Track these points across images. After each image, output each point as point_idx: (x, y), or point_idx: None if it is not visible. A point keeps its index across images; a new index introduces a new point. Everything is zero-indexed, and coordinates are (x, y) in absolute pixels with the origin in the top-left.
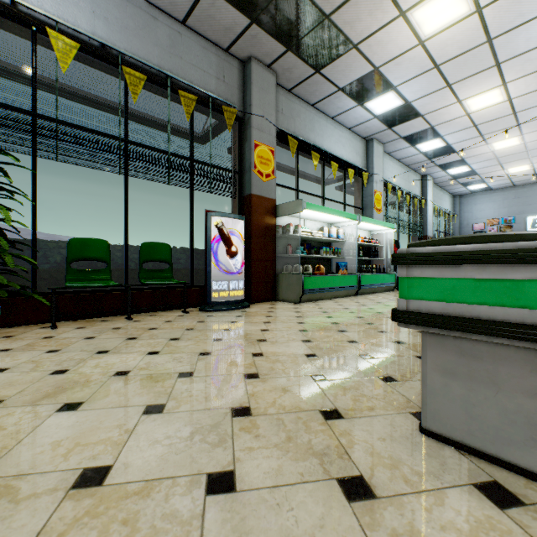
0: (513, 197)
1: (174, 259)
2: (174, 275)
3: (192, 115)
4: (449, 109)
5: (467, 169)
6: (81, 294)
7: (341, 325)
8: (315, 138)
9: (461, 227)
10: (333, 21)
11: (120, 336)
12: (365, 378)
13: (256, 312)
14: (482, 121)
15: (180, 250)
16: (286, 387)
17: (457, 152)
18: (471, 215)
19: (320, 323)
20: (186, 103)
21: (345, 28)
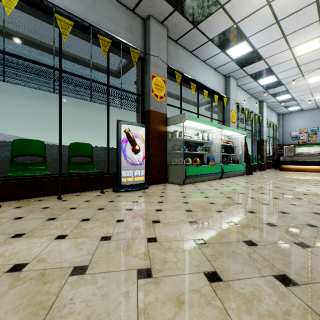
0: (317, 115)
1: (95, 155)
2: (95, 166)
3: (108, 54)
4: (282, 54)
5: (289, 97)
6: (25, 180)
7: (217, 205)
8: (192, 74)
9: (283, 134)
10: None
11: (43, 216)
12: (261, 279)
13: (153, 192)
14: (303, 62)
15: (100, 148)
16: (180, 294)
17: (284, 85)
18: (289, 126)
19: (200, 203)
20: (103, 44)
21: None
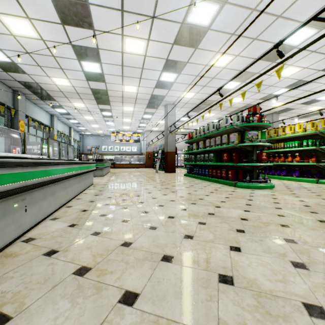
0: (99, 139)
1: None
2: None
3: None
4: (80, 116)
5: (85, 129)
6: None
7: None
8: (35, 115)
9: (83, 147)
10: (53, 97)
11: None
12: None
13: None
14: (89, 120)
15: None
16: None
17: (82, 124)
18: (86, 142)
19: None
20: (2, 109)
21: (55, 98)
